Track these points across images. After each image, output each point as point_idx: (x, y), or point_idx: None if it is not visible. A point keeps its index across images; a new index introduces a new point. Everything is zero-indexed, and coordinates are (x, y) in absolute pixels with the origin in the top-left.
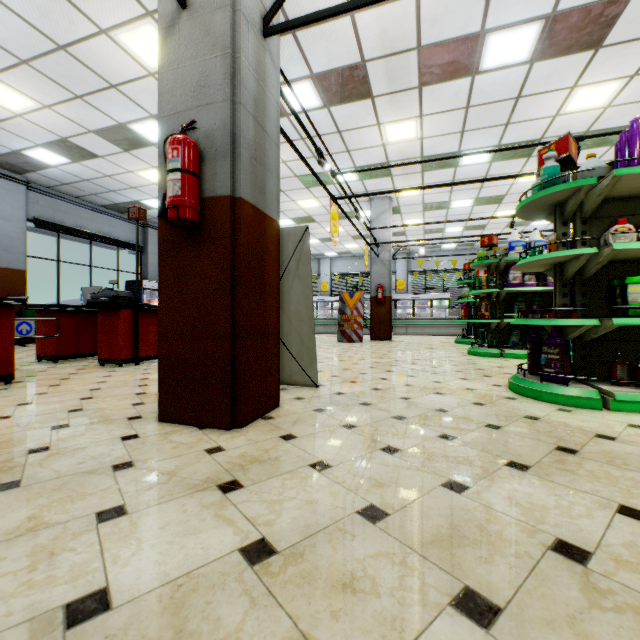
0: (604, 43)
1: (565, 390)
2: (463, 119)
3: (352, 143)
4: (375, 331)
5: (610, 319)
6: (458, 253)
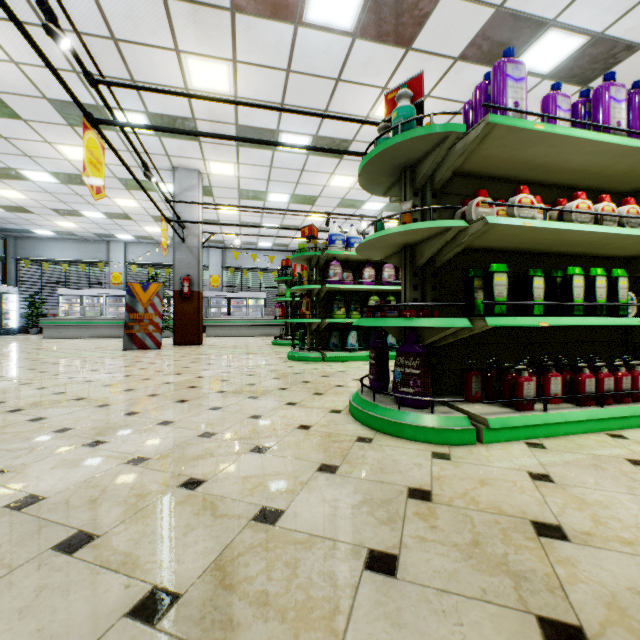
0: (414, 45)
1: (432, 420)
2: (283, 86)
3: (139, 69)
4: (180, 334)
5: (482, 318)
6: (274, 253)
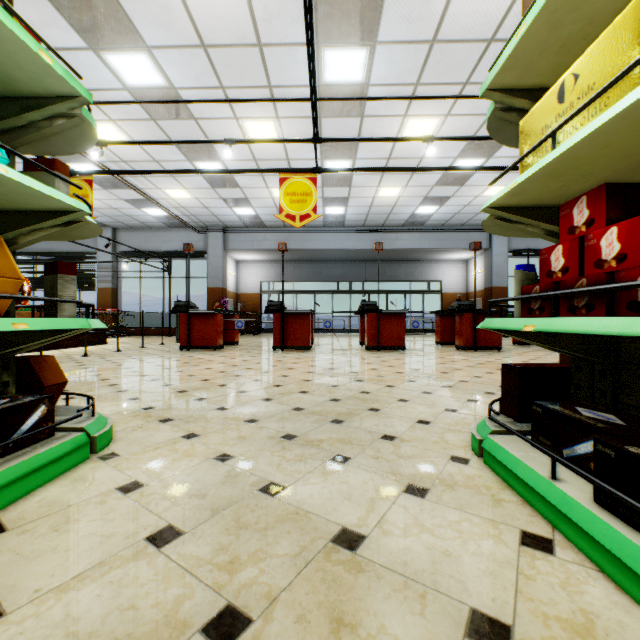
0: None
1: None
2: None
3: None
4: None
5: None
6: None
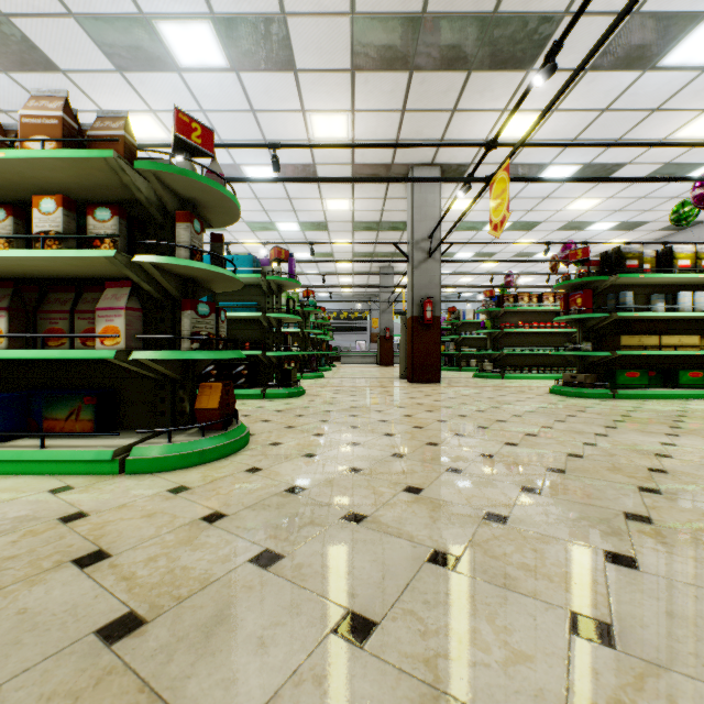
0: (229, 230)
1: None
2: None
3: None
4: None
5: None
6: None
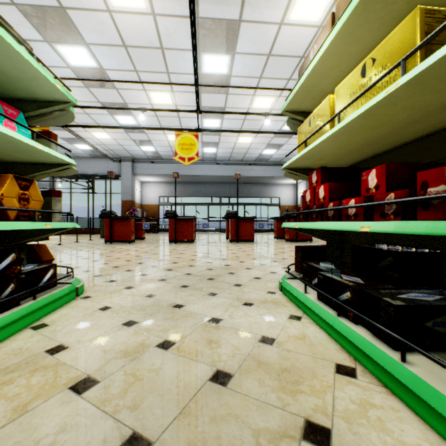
0: None
1: None
2: None
3: None
4: None
5: None
6: None
